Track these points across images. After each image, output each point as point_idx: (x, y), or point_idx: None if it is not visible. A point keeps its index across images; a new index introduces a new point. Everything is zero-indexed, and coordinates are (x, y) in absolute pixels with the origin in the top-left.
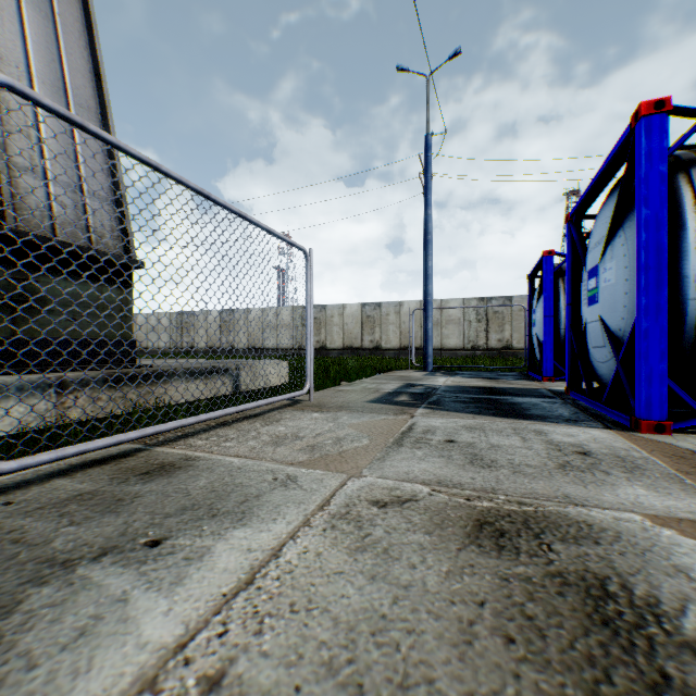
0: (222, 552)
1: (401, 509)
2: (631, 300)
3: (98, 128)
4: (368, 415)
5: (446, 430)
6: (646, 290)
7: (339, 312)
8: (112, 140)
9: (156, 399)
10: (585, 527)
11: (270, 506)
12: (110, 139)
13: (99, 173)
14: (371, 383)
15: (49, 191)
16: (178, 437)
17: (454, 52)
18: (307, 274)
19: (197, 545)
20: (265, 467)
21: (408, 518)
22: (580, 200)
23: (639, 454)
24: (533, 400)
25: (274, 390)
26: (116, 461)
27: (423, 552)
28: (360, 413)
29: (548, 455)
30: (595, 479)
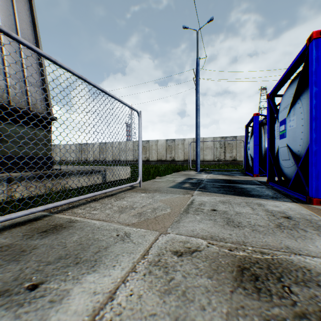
0: (76, 295)
1: (191, 257)
2: (305, 136)
3: (18, 36)
4: (169, 195)
5: (210, 203)
6: (315, 130)
7: (155, 143)
8: (27, 44)
9: (62, 186)
10: (307, 272)
11: (112, 255)
12: (26, 43)
13: (34, 72)
14: (170, 177)
15: (6, 80)
16: (69, 208)
17: (210, 19)
18: (139, 123)
19: (61, 288)
20: (113, 227)
21: (196, 264)
22: (275, 87)
23: (317, 217)
24: (251, 186)
25: (123, 181)
26: (31, 223)
27: (208, 295)
28: (165, 194)
29: (268, 218)
30: (299, 234)
